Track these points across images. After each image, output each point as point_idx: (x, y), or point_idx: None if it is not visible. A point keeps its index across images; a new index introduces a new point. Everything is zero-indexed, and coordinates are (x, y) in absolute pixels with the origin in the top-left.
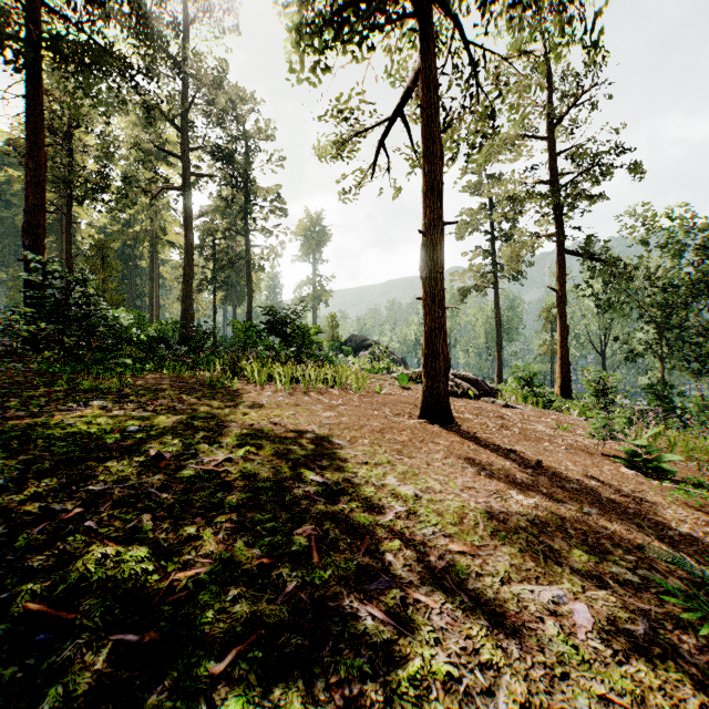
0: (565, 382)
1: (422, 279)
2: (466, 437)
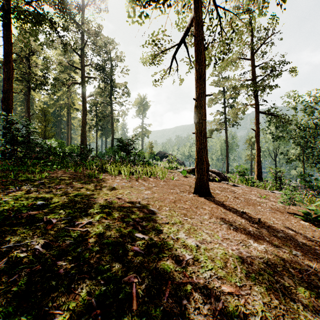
0: (259, 173)
1: (195, 123)
2: (219, 204)
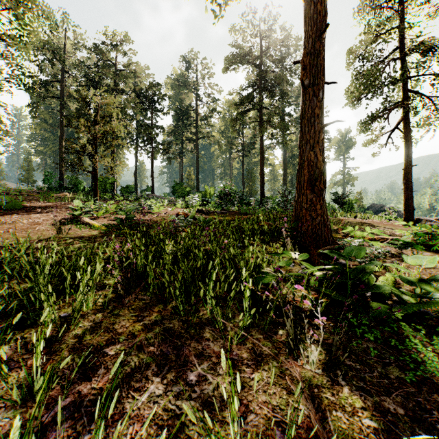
0: None
1: (403, 183)
2: None
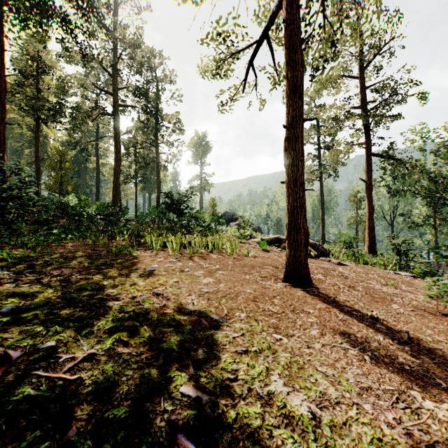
0: (372, 244)
1: (285, 166)
2: (328, 301)
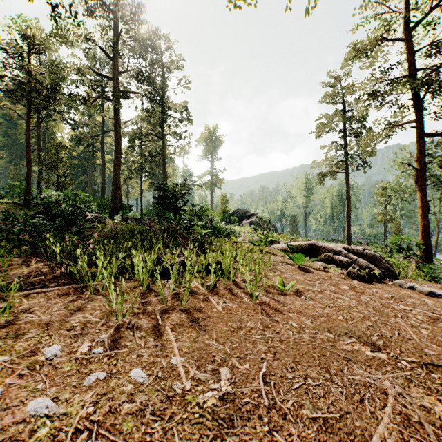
0: (426, 249)
1: None
2: None
